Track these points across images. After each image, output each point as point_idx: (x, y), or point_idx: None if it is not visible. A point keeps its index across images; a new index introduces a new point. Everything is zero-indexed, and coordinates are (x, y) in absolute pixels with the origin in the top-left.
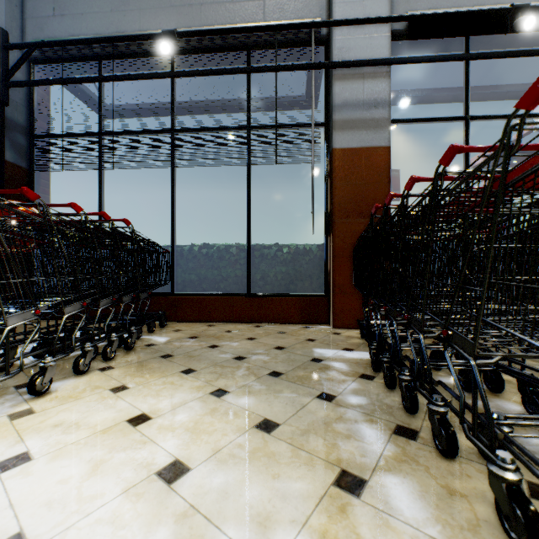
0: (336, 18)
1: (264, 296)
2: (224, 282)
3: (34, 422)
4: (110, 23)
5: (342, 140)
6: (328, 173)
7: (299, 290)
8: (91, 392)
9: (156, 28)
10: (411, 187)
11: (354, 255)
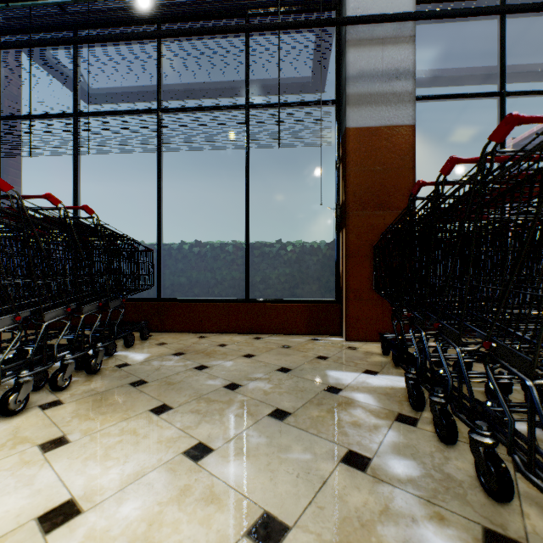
0: None
1: (265, 303)
2: (219, 286)
3: None
4: None
5: (357, 117)
6: (340, 158)
7: (305, 296)
8: (9, 451)
9: None
10: (505, 134)
11: (374, 254)
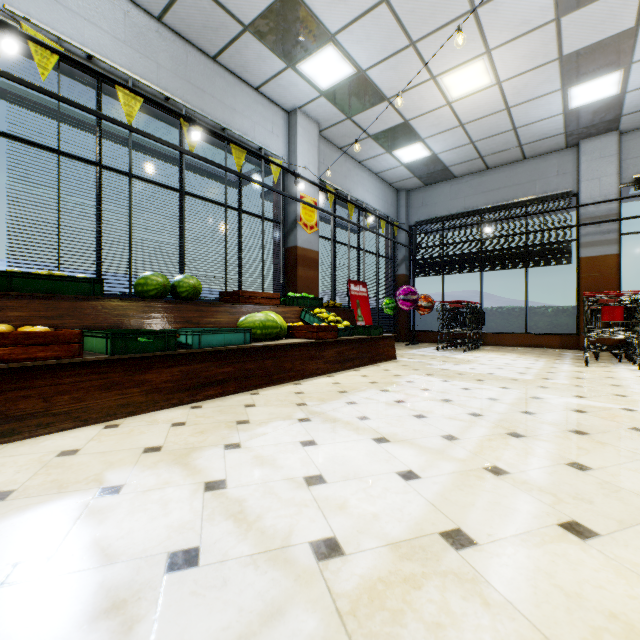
0: (581, 190)
1: (536, 334)
2: (510, 327)
3: (477, 353)
4: (449, 205)
5: (585, 252)
6: (578, 267)
7: (559, 332)
8: (482, 352)
9: (473, 204)
10: None
11: None
